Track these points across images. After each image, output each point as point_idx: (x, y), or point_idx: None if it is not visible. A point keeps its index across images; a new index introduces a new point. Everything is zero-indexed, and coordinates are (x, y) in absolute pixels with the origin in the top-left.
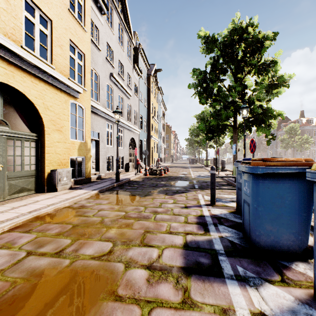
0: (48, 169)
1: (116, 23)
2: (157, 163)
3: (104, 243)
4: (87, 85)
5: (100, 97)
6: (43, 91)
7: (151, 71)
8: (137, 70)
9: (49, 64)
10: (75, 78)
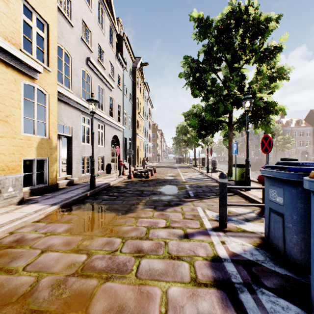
0: None
1: (95, 0)
2: (143, 162)
3: None
4: (51, 64)
5: (73, 84)
6: None
7: (137, 64)
8: (120, 60)
9: None
10: (32, 52)
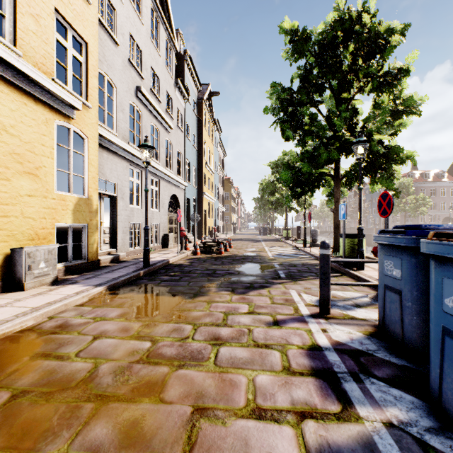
0: (6, 247)
1: (147, 7)
2: (212, 234)
3: None
4: (91, 97)
5: (119, 124)
6: None
7: (204, 94)
8: (181, 89)
9: (8, 44)
10: (67, 82)
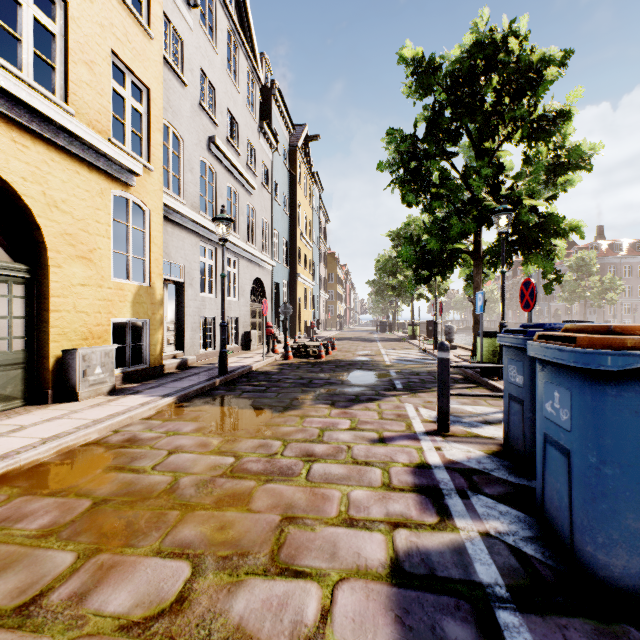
0: (57, 349)
1: (223, 30)
2: (310, 331)
3: (168, 564)
4: (154, 158)
5: (187, 188)
6: (43, 165)
7: (298, 140)
8: (267, 134)
9: (59, 102)
10: (125, 140)
